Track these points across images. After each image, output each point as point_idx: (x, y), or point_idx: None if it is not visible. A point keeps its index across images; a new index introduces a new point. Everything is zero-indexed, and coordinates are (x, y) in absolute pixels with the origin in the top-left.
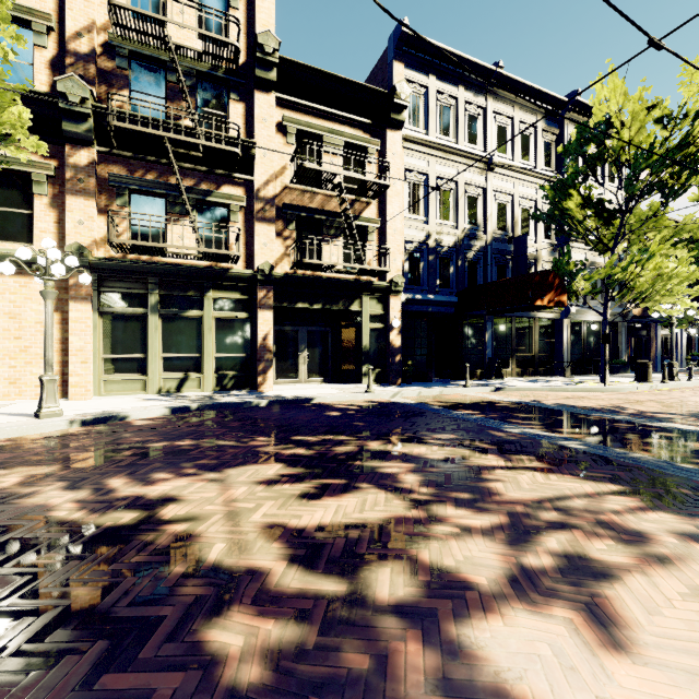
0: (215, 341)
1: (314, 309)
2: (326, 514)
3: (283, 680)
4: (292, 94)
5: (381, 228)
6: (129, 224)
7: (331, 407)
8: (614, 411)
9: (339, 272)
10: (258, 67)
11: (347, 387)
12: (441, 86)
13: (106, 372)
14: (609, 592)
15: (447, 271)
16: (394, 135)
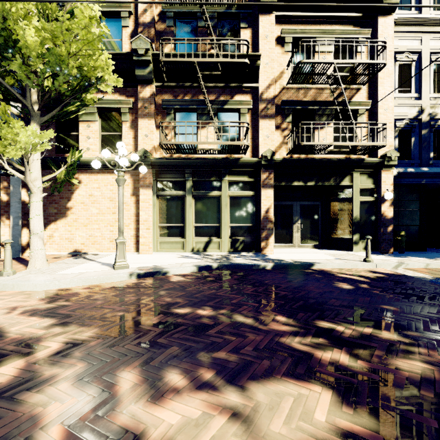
0: (230, 214)
1: (305, 187)
2: None
3: None
4: (288, 11)
5: (371, 110)
6: (174, 133)
7: (336, 277)
8: None
9: (330, 153)
10: None
11: (338, 253)
12: None
13: (160, 236)
14: None
15: None
16: (386, 21)
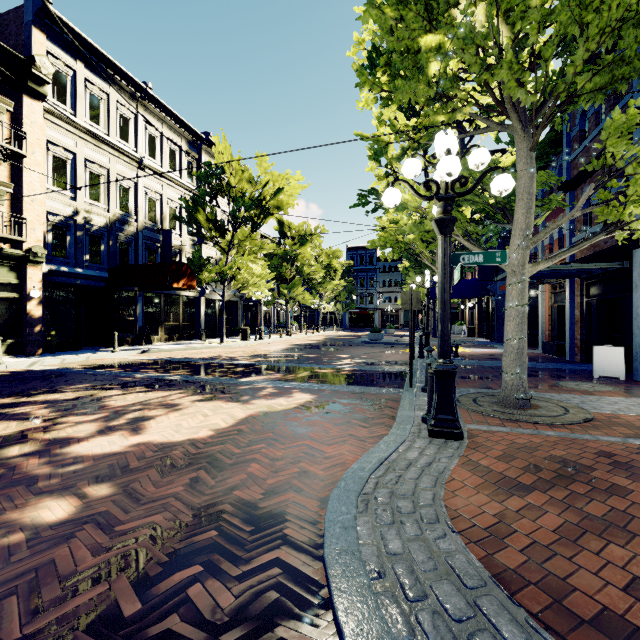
0: None
1: None
2: None
3: None
4: None
5: (15, 194)
6: None
7: None
8: (215, 358)
9: None
10: None
11: None
12: (92, 77)
13: None
14: (147, 423)
15: (98, 248)
16: (33, 104)
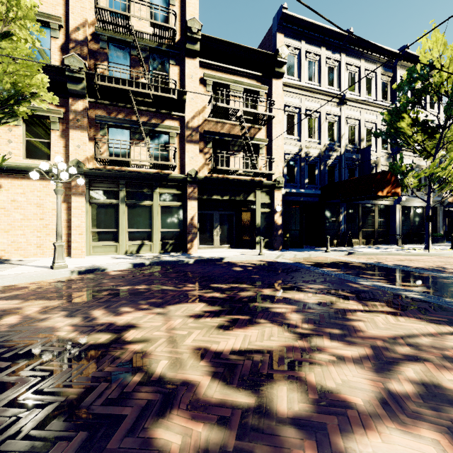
0: (160, 220)
1: (223, 200)
2: (236, 342)
3: None
4: (209, 59)
5: (268, 145)
6: (107, 147)
7: (236, 265)
8: (439, 270)
9: (240, 175)
10: (187, 42)
11: (246, 251)
12: (309, 48)
13: (94, 241)
14: None
15: (313, 173)
16: (277, 83)
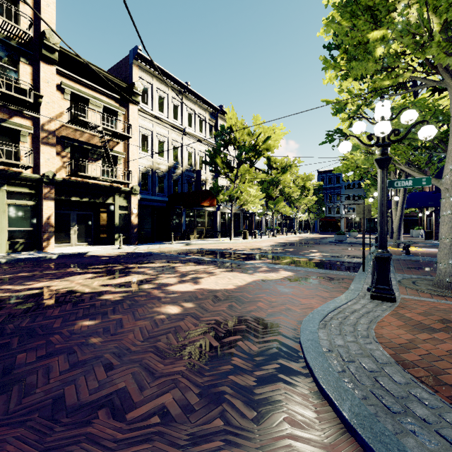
0: (8, 219)
1: (81, 201)
2: (122, 281)
3: (127, 298)
4: (67, 69)
5: (126, 158)
6: None
7: (101, 256)
8: (228, 249)
9: (100, 180)
10: (44, 48)
11: (105, 247)
12: (159, 86)
13: None
14: (200, 280)
15: (162, 184)
16: (134, 108)
